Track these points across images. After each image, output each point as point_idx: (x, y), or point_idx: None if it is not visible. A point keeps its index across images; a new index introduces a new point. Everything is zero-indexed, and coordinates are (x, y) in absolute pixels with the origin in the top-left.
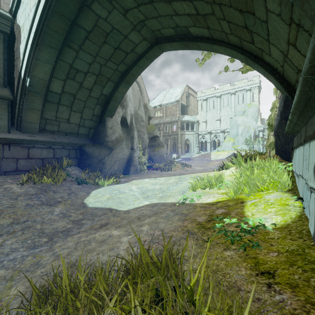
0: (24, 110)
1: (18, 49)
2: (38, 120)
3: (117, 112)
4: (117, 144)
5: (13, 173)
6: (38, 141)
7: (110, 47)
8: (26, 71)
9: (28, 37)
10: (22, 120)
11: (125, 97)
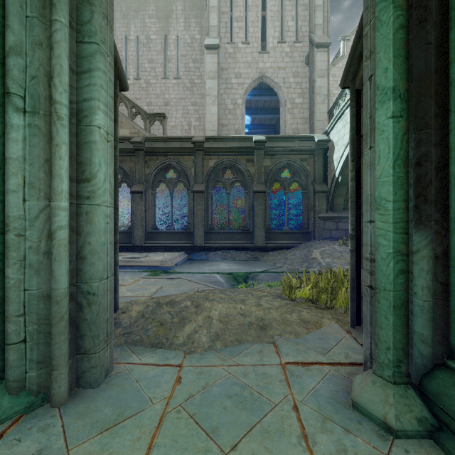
0: (335, 197)
1: (331, 156)
2: (343, 202)
3: None
4: None
5: (329, 239)
6: (343, 217)
7: None
8: (340, 173)
9: (343, 153)
10: (334, 203)
11: None
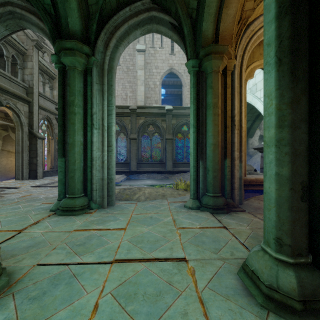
0: None
1: None
2: None
3: (255, 133)
4: (255, 153)
5: None
6: None
7: (248, 110)
8: None
9: None
10: None
11: (262, 122)
